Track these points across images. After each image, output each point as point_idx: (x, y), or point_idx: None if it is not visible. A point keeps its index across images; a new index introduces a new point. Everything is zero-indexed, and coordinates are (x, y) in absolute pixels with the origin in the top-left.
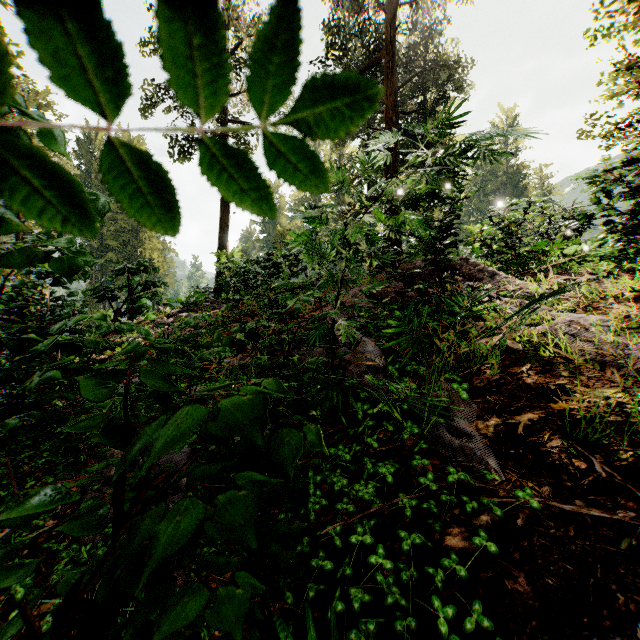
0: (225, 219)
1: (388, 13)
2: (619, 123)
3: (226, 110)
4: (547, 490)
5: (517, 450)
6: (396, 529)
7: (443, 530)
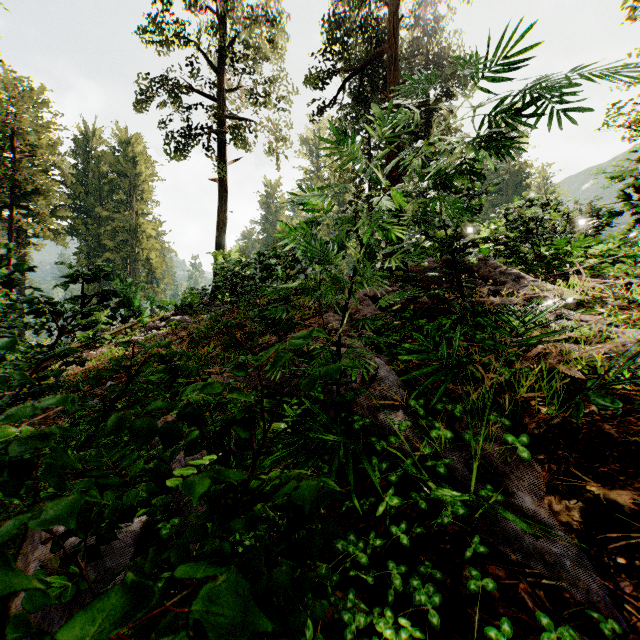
0: (223, 218)
1: (391, 4)
2: None
3: (224, 106)
4: None
5: (629, 560)
6: None
7: None
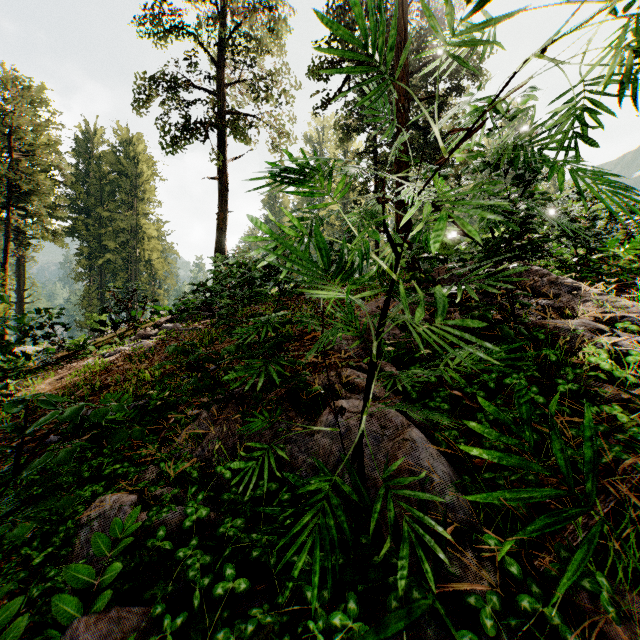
0: (223, 218)
1: None
2: None
3: (224, 101)
4: None
5: None
6: None
7: None
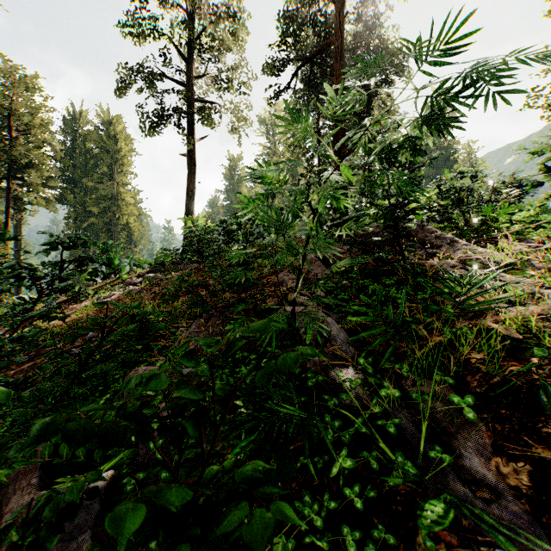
0: (191, 188)
1: (337, 2)
2: None
3: (192, 91)
4: None
5: None
6: None
7: None
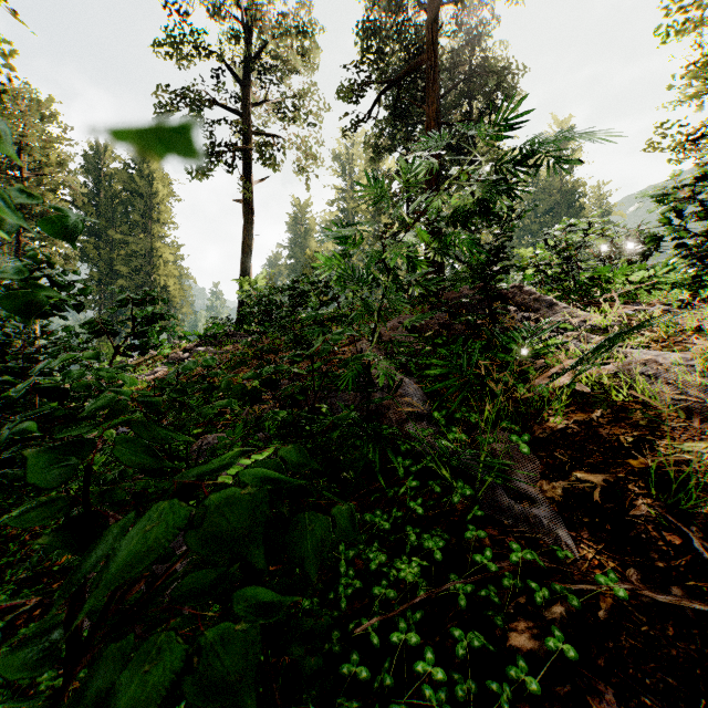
0: (248, 242)
1: (430, 12)
2: (691, 133)
3: (249, 121)
4: (634, 573)
5: (592, 519)
6: (447, 620)
7: (506, 624)
